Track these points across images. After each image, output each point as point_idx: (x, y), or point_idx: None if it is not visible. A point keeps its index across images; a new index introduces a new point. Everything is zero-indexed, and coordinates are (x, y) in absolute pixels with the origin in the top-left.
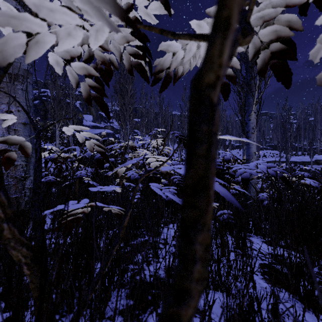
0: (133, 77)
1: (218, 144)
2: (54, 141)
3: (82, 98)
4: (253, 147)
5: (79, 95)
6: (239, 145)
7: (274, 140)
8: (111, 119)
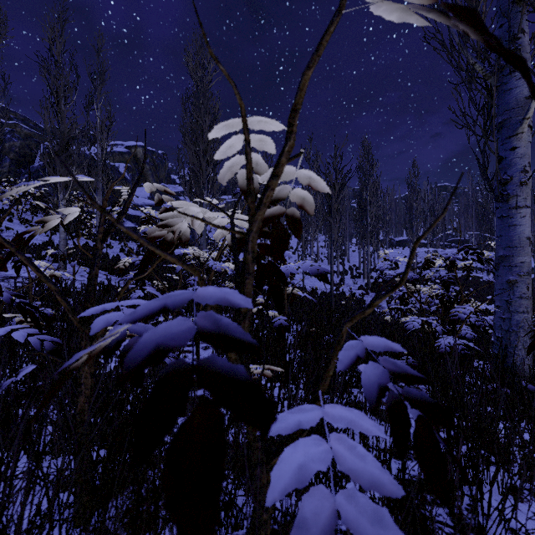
0: (216, 111)
1: (371, 236)
2: (74, 230)
3: (131, 159)
4: (525, 222)
5: (127, 153)
6: (402, 240)
7: (462, 231)
8: (183, 196)
